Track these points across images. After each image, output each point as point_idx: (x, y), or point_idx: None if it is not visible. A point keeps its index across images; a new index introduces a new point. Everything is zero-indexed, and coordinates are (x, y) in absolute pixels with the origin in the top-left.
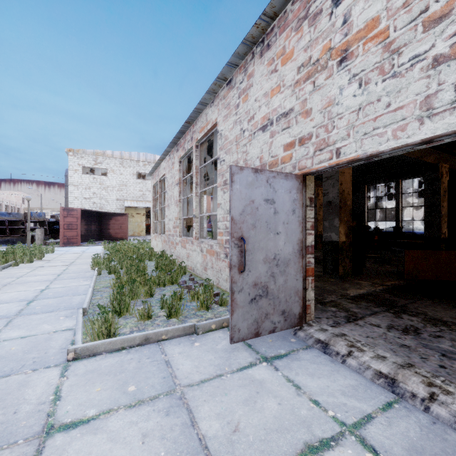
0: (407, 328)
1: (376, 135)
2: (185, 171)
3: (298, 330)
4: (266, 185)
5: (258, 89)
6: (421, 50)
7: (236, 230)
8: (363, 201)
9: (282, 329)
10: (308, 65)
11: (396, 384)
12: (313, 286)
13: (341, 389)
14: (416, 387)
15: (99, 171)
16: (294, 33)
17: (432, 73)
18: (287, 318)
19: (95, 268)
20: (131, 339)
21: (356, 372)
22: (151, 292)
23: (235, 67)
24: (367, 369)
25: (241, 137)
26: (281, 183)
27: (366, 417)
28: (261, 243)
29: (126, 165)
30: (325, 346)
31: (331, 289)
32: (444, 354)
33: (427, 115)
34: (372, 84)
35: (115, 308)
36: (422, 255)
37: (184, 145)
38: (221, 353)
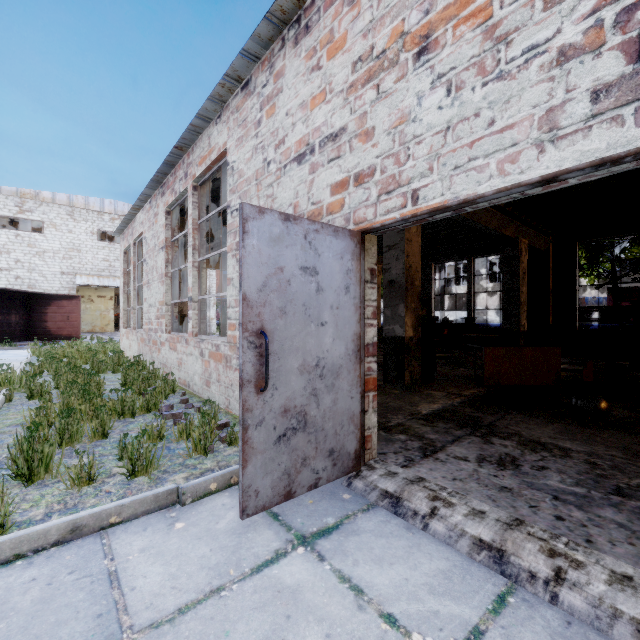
0: (502, 458)
1: (473, 170)
2: (176, 228)
3: (353, 477)
4: (303, 243)
5: (292, 96)
6: (541, 37)
7: (252, 318)
8: (430, 285)
9: (329, 480)
10: (368, 59)
11: (505, 559)
12: (375, 405)
13: (427, 582)
14: (534, 560)
15: (28, 224)
16: (347, 8)
17: (557, 73)
18: (337, 461)
19: (1, 389)
20: (38, 535)
21: (445, 543)
22: (104, 429)
23: (255, 60)
24: (461, 537)
25: (264, 172)
26: (327, 242)
27: (472, 635)
28: (295, 340)
29: (79, 218)
30: (397, 502)
31: (396, 406)
32: (556, 496)
33: (549, 138)
34: (468, 90)
35: (21, 468)
36: (504, 353)
37: (173, 186)
38: (225, 538)
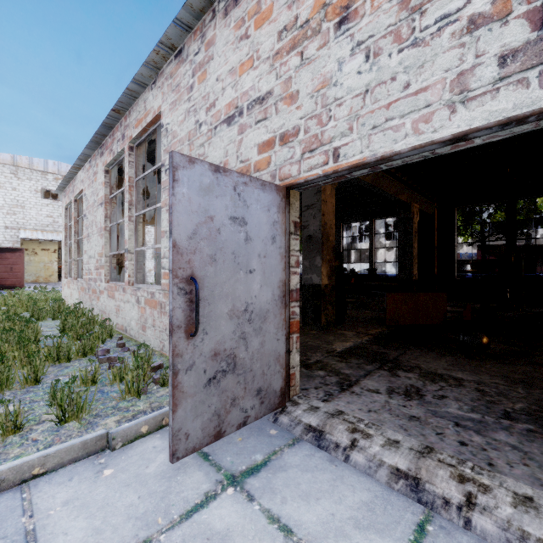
0: (408, 389)
1: (390, 129)
2: (115, 185)
3: (279, 413)
4: (232, 195)
5: (222, 63)
6: (452, 7)
7: (182, 265)
8: (339, 241)
9: (257, 417)
10: (293, 28)
11: (421, 486)
12: (298, 346)
13: (352, 515)
14: (447, 487)
15: None
16: None
17: (467, 39)
18: (264, 399)
19: None
20: None
21: (366, 474)
22: (36, 375)
23: (187, 30)
24: (379, 467)
25: (196, 133)
26: (255, 195)
27: None
28: (224, 286)
29: (23, 177)
30: (320, 436)
31: (315, 345)
32: (457, 422)
33: (460, 99)
34: (385, 56)
35: None
36: (402, 298)
37: (111, 146)
38: (154, 483)
